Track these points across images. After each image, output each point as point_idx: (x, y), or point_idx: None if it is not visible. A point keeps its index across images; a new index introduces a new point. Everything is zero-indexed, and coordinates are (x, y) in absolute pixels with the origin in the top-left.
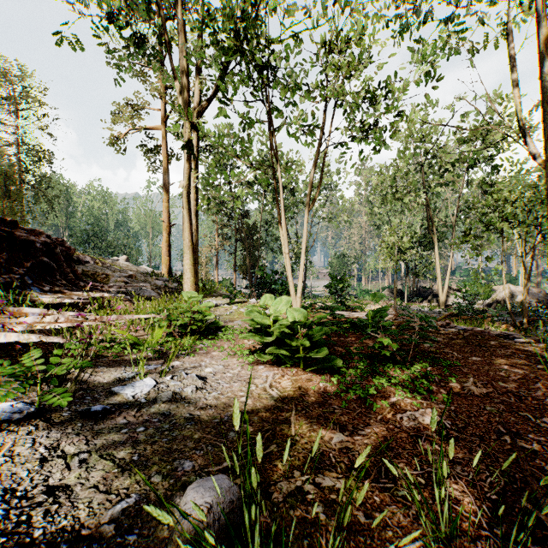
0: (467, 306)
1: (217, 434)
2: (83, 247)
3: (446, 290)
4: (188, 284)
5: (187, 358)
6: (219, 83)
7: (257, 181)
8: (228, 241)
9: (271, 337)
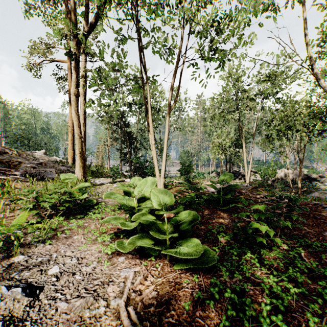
0: (264, 181)
1: None
2: (16, 144)
3: (249, 172)
4: (78, 168)
5: (40, 247)
6: (97, 2)
7: (134, 102)
8: (116, 142)
9: (133, 223)
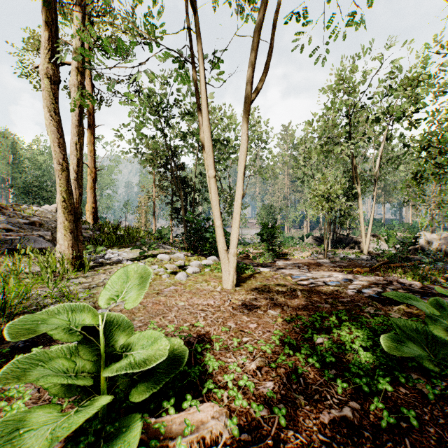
0: (398, 253)
1: None
2: (25, 196)
3: (369, 237)
4: (60, 232)
5: None
6: None
7: (191, 132)
8: (164, 192)
9: None
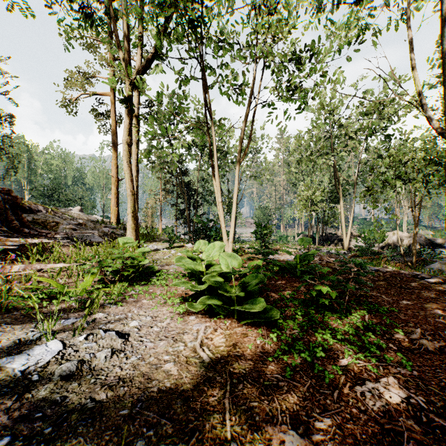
0: (367, 248)
1: (118, 445)
2: (43, 199)
3: (349, 236)
4: (130, 231)
5: (113, 308)
6: (156, 40)
7: (195, 144)
8: (170, 195)
9: (203, 285)
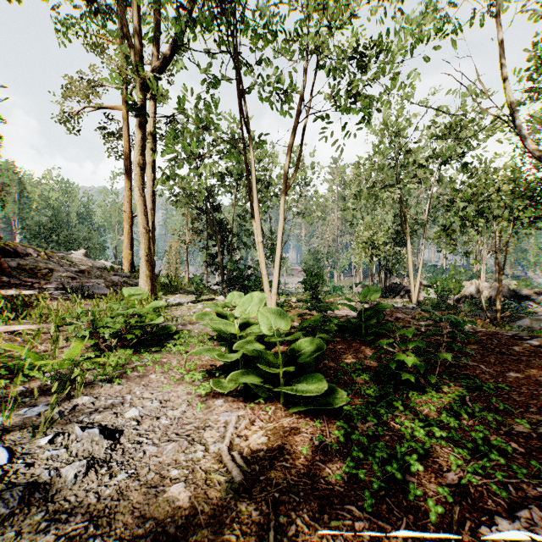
0: (441, 301)
1: None
2: (38, 240)
3: (418, 286)
4: (143, 279)
5: (107, 387)
6: (175, 27)
7: (229, 172)
8: (199, 236)
9: (234, 355)
